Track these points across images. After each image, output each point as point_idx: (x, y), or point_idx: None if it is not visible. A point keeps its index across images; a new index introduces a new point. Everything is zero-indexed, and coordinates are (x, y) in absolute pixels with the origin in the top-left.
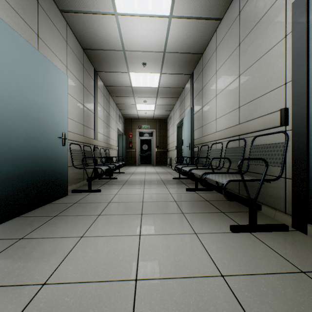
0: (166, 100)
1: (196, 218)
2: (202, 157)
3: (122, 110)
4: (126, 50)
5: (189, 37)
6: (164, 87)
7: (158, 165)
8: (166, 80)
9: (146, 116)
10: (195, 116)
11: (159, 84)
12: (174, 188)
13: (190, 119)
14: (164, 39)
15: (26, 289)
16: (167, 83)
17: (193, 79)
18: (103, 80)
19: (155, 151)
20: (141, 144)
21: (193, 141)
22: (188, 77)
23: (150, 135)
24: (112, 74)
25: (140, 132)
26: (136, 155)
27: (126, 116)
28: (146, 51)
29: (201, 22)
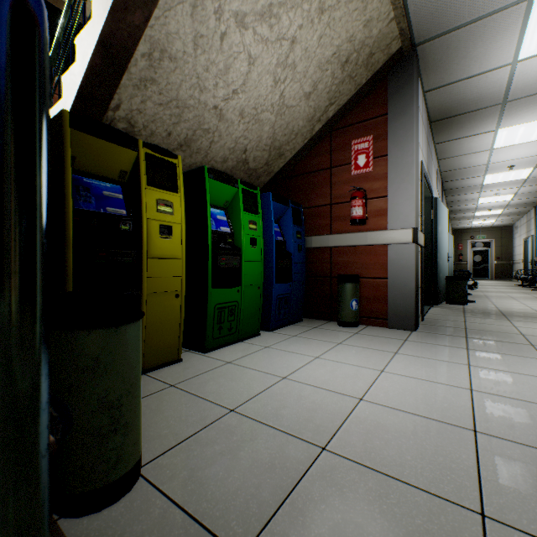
0: (509, 217)
1: (520, 290)
2: (531, 270)
3: (454, 225)
4: (477, 208)
5: (525, 201)
6: (507, 213)
7: (498, 279)
8: (509, 211)
9: (482, 226)
10: (536, 240)
11: (501, 212)
12: (513, 287)
13: (530, 244)
14: (506, 203)
15: (477, 290)
16: (510, 211)
17: (536, 211)
18: (450, 216)
19: (493, 264)
20: (473, 255)
21: (533, 259)
22: (532, 208)
23: (486, 245)
24: (460, 214)
25: (471, 243)
26: (466, 268)
27: (456, 228)
28: (492, 206)
29: (532, 198)
